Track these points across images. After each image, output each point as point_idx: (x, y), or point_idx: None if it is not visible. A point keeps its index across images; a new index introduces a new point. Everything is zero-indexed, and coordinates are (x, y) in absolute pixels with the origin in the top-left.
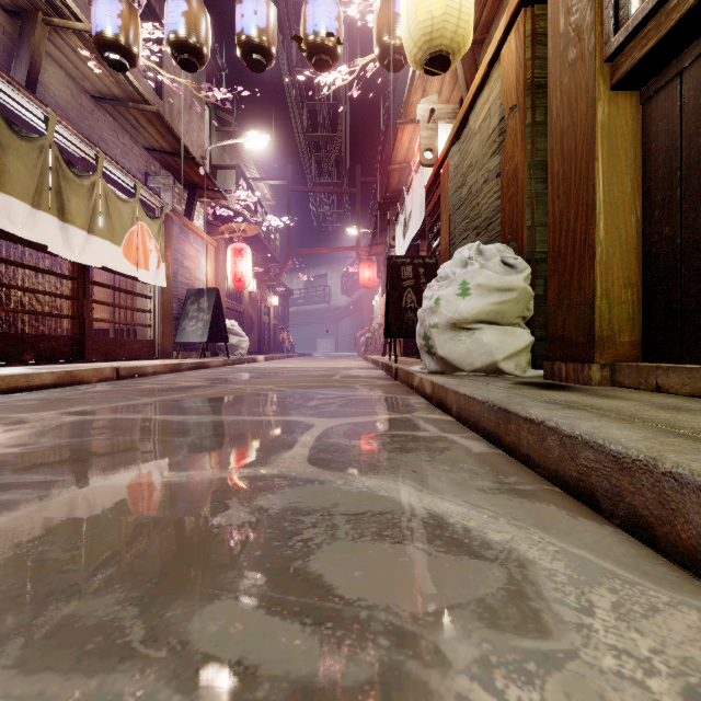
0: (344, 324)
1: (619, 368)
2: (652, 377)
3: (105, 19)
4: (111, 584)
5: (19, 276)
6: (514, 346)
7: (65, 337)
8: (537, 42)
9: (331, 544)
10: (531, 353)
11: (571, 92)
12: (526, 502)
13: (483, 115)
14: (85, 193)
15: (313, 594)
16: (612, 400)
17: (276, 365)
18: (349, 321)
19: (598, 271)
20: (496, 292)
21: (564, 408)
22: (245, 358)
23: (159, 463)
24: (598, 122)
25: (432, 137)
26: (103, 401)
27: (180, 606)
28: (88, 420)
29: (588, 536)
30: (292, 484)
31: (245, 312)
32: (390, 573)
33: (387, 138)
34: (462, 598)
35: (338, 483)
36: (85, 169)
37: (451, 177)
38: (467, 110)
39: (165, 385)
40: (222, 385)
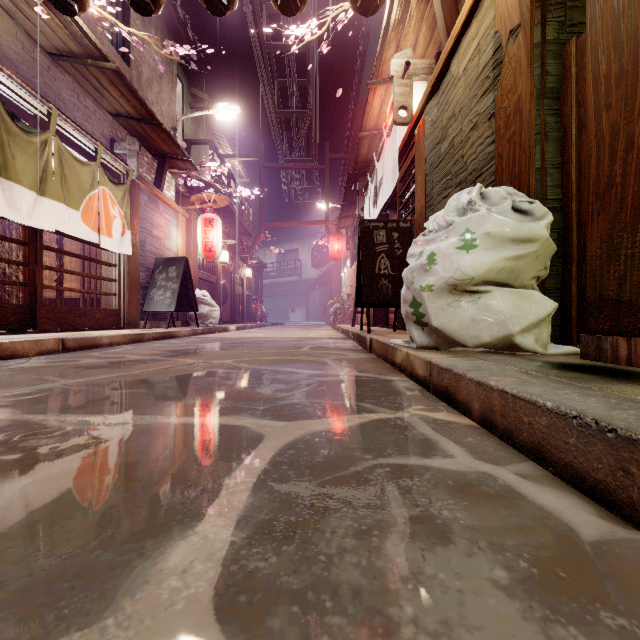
0: (314, 295)
1: None
2: None
3: None
4: None
5: None
6: (533, 314)
7: (13, 306)
8: None
9: None
10: None
11: None
12: None
13: (470, 54)
14: (35, 150)
15: None
16: None
17: (246, 334)
18: (319, 292)
19: None
20: (511, 244)
21: None
22: (216, 328)
23: None
24: None
25: (406, 94)
26: (2, 385)
27: None
28: None
29: None
30: None
31: (218, 283)
32: None
33: (355, 114)
34: None
35: None
36: (38, 126)
37: (428, 135)
38: (449, 53)
39: (110, 359)
40: (175, 359)
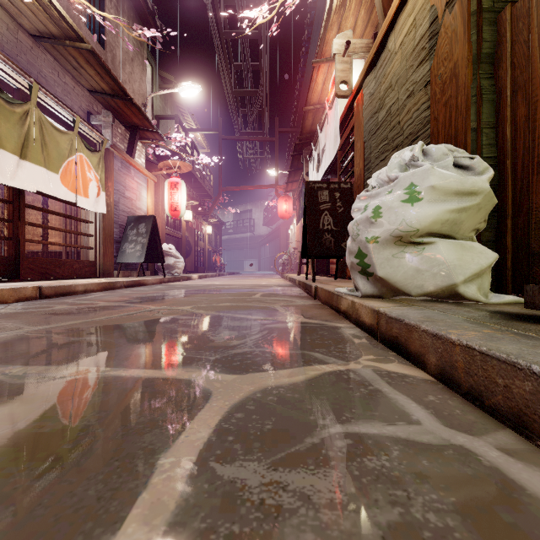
0: (265, 249)
1: None
2: None
3: None
4: None
5: None
6: (476, 265)
7: None
8: None
9: None
10: None
11: None
12: None
13: (406, 29)
14: (17, 119)
15: None
16: None
17: (206, 282)
18: (270, 246)
19: None
20: (454, 197)
21: None
22: (181, 277)
23: None
24: None
25: (346, 70)
26: None
27: None
28: None
29: None
30: None
31: (183, 238)
32: None
33: (301, 93)
34: None
35: None
36: (20, 99)
37: (366, 105)
38: (386, 30)
39: (80, 305)
40: (139, 305)
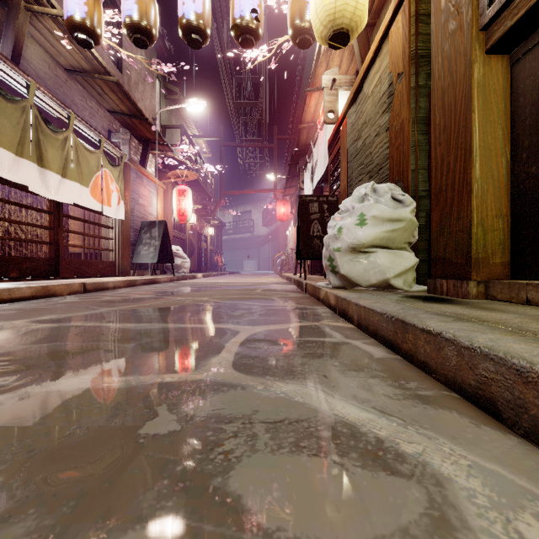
0: (264, 249)
1: (492, 284)
2: (522, 292)
3: (74, 6)
4: (26, 508)
5: (10, 211)
6: (402, 266)
7: (43, 259)
8: (420, 21)
9: (250, 457)
10: (415, 271)
11: (451, 57)
12: (429, 408)
13: (375, 82)
14: (60, 145)
15: (231, 521)
16: (494, 312)
17: (211, 281)
18: (269, 247)
19: (475, 203)
20: (388, 222)
21: (456, 320)
22: (187, 275)
23: (102, 368)
24: (475, 80)
25: (333, 101)
26: (68, 311)
27: (90, 538)
28: (51, 327)
29: (496, 447)
30: (218, 390)
31: (188, 240)
32: (309, 493)
33: (297, 104)
34: (385, 527)
35: (259, 388)
36: (60, 126)
37: (349, 133)
38: (362, 78)
39: (122, 297)
40: (167, 297)
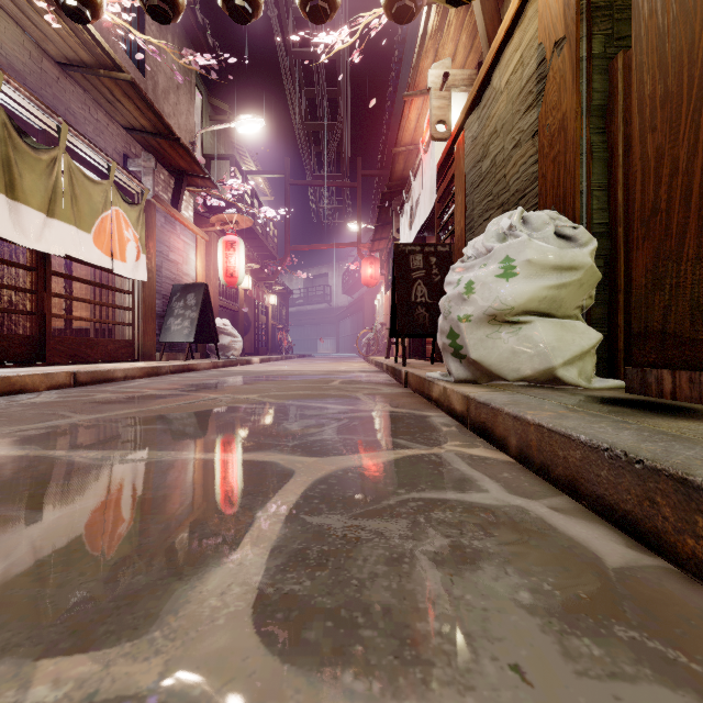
0: (345, 325)
1: None
2: None
3: None
4: None
5: None
6: (577, 346)
7: (20, 337)
8: None
9: None
10: None
11: None
12: None
13: (513, 66)
14: (44, 169)
15: None
16: None
17: (271, 367)
18: (350, 321)
19: None
20: (553, 272)
21: None
22: (238, 360)
23: None
24: None
25: (445, 107)
26: (16, 420)
27: None
28: None
29: None
30: None
31: (240, 311)
32: None
33: (390, 127)
34: None
35: None
36: (46, 142)
37: (468, 151)
38: (490, 65)
39: (126, 393)
40: (196, 393)
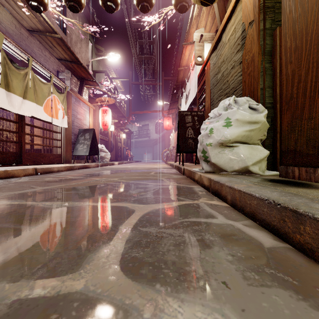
0: (156, 147)
1: None
2: None
3: None
4: None
5: None
6: (258, 157)
7: (11, 152)
8: None
9: None
10: None
11: None
12: None
13: (231, 32)
14: (22, 77)
15: None
16: None
17: (123, 166)
18: (159, 145)
19: None
20: (247, 124)
21: None
22: (108, 163)
23: None
24: None
25: (201, 50)
26: (12, 189)
27: None
28: None
29: None
30: None
31: (109, 141)
32: None
33: (177, 58)
34: None
35: (146, 317)
36: (23, 65)
37: (211, 70)
38: (221, 31)
39: (59, 178)
40: (90, 178)
